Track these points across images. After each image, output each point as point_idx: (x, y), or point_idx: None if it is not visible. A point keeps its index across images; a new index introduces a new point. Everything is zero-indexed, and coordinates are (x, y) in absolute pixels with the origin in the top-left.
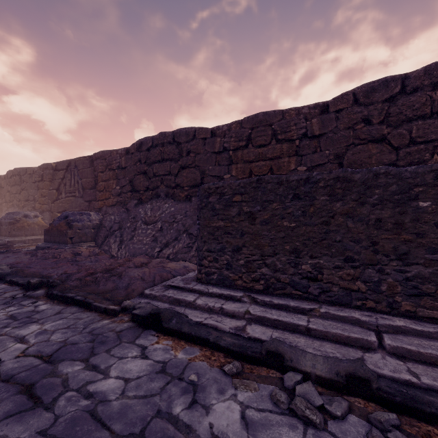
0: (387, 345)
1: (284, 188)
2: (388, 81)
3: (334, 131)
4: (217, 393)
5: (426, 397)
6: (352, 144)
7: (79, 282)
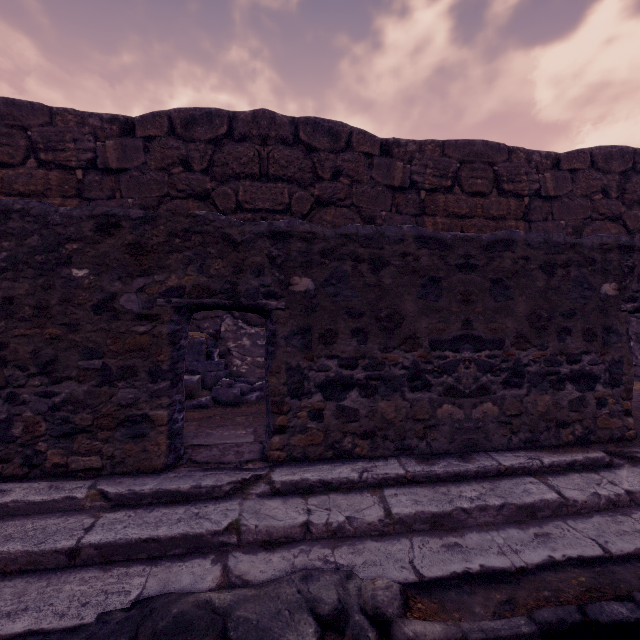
0: None
1: None
2: (213, 115)
3: (142, 168)
4: None
5: None
6: (168, 196)
7: None
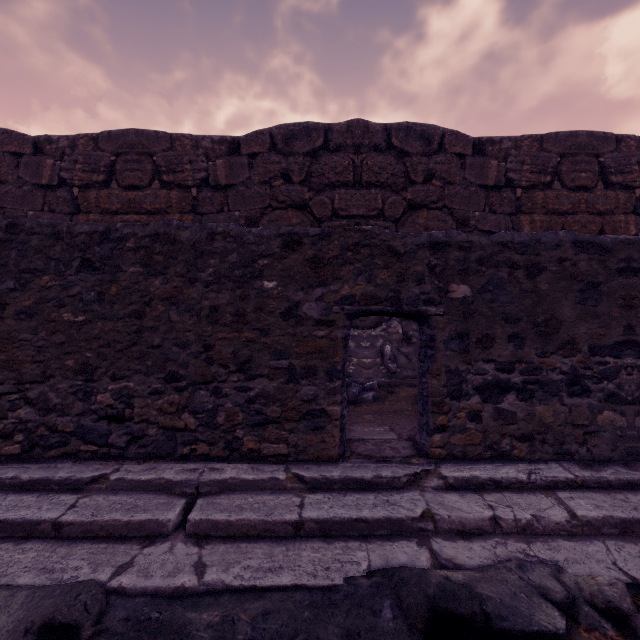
0: (187, 523)
1: (64, 247)
2: (310, 129)
3: (246, 183)
4: None
5: (185, 617)
6: (270, 207)
7: None
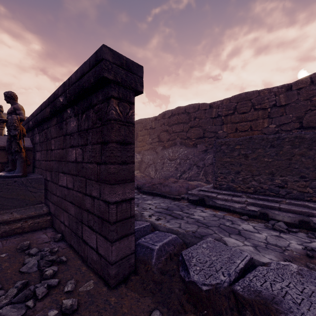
0: None
1: (265, 142)
2: None
3: (296, 101)
4: (241, 222)
5: None
6: (309, 110)
7: (150, 188)
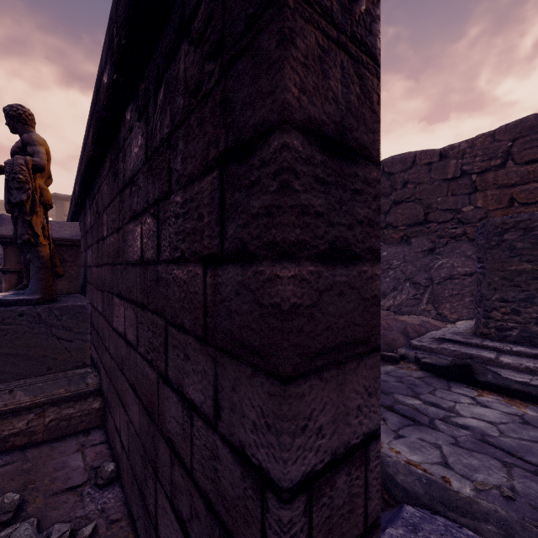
0: None
1: None
2: None
3: None
4: None
5: None
6: None
7: None
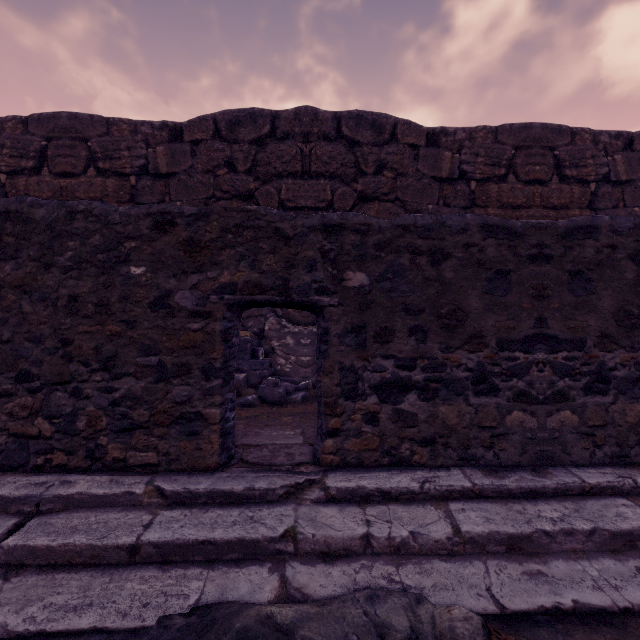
0: None
1: None
2: (256, 115)
3: (189, 172)
4: None
5: None
6: (213, 197)
7: None
